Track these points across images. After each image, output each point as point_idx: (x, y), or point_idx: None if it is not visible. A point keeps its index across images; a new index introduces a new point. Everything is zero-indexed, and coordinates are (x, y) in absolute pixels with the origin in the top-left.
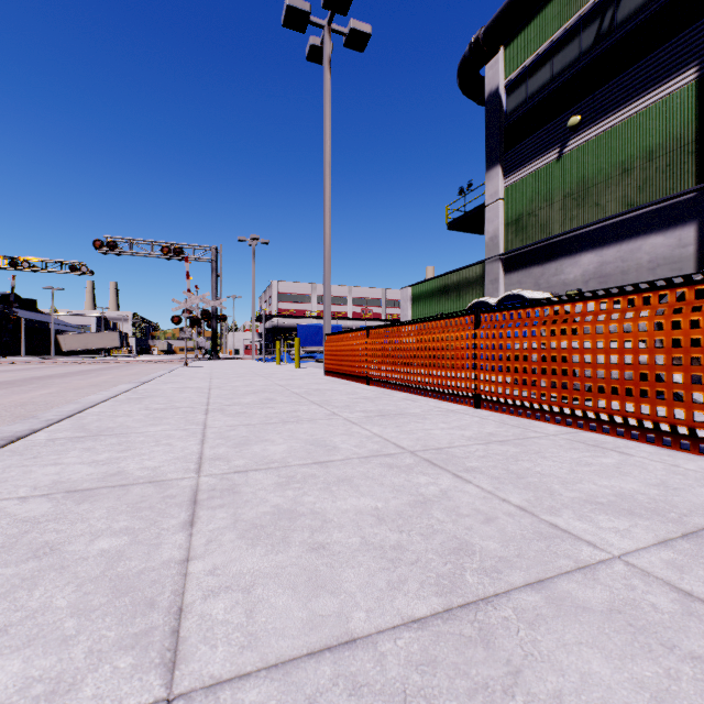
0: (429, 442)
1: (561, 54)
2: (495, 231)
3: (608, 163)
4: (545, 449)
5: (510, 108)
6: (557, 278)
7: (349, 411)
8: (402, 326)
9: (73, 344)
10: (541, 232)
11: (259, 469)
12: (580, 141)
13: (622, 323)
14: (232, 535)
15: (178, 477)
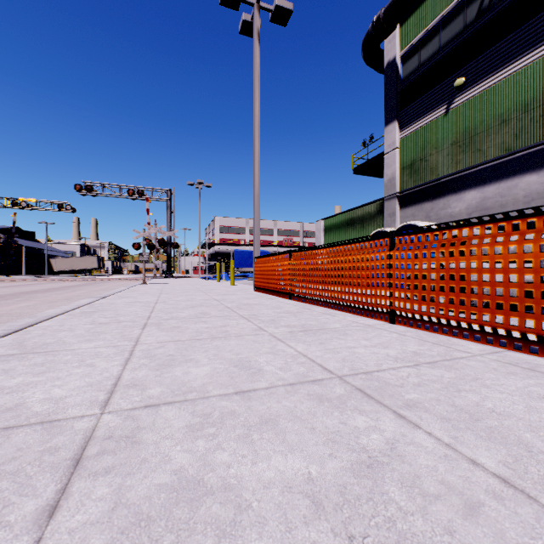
0: (356, 364)
1: (448, 28)
2: (393, 174)
3: (489, 115)
4: (481, 374)
5: (405, 74)
6: (444, 212)
7: (274, 326)
8: (320, 249)
9: (62, 266)
10: (431, 174)
11: (173, 401)
12: (464, 98)
13: None
14: (99, 543)
15: (78, 415)
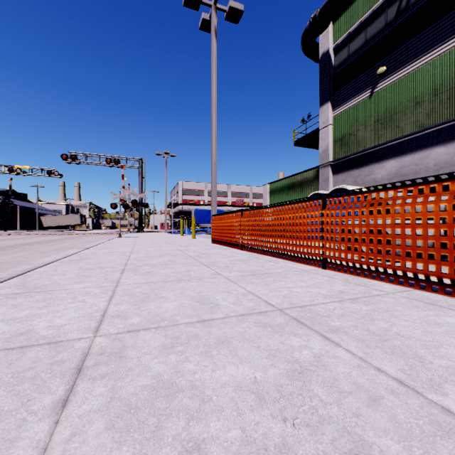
0: (293, 300)
1: (372, 25)
2: (326, 146)
3: (406, 98)
4: (391, 307)
5: (337, 63)
6: (369, 177)
7: (228, 271)
8: (266, 208)
9: (50, 222)
10: (358, 146)
11: (149, 328)
12: (385, 84)
13: (451, 203)
14: (101, 423)
15: (76, 338)
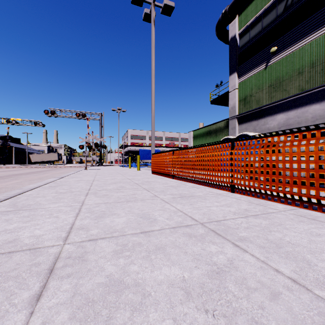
0: (211, 216)
1: (267, 17)
2: (234, 104)
3: (291, 69)
4: (283, 221)
5: (241, 44)
6: (264, 126)
7: (163, 194)
8: (190, 149)
9: (36, 159)
10: (257, 104)
11: (105, 237)
12: (276, 59)
13: None
14: (65, 314)
15: (50, 245)
